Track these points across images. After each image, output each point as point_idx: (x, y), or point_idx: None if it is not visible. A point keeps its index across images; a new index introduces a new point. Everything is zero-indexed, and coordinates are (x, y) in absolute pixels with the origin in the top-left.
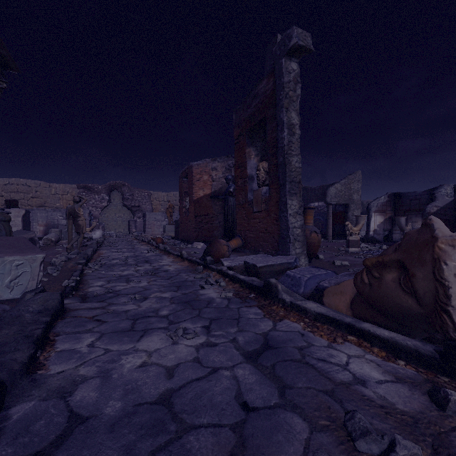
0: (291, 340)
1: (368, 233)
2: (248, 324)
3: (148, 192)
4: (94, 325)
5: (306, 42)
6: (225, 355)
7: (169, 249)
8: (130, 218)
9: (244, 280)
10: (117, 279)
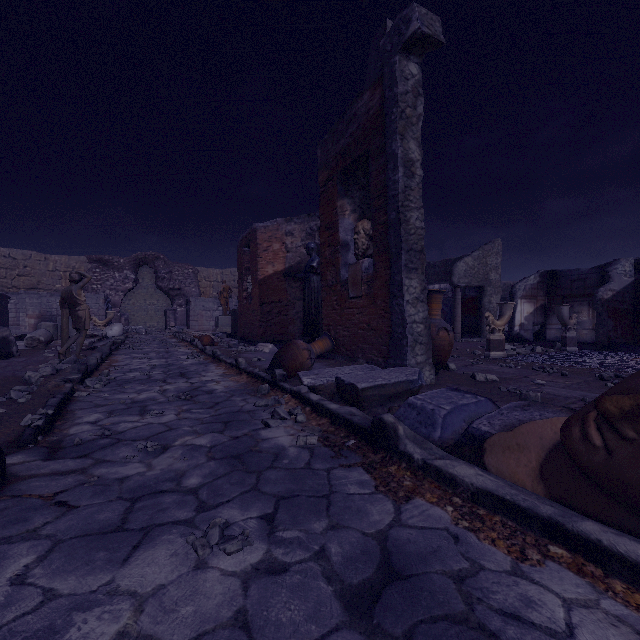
0: (434, 552)
1: (512, 328)
2: (347, 509)
3: (194, 268)
4: (48, 518)
5: (434, 29)
6: (303, 602)
7: (219, 353)
8: (166, 306)
9: (337, 413)
10: (125, 409)
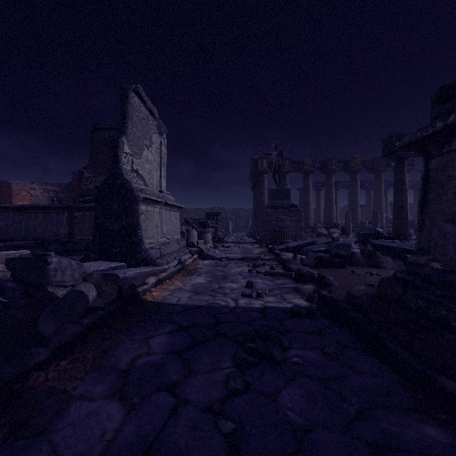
0: None
1: None
2: None
3: None
4: None
5: None
6: None
7: None
8: None
9: None
10: None
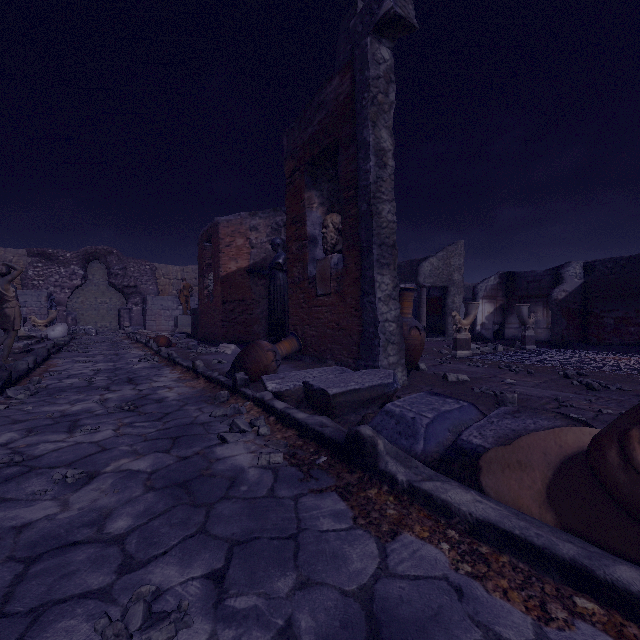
0: (435, 617)
1: (474, 328)
2: (320, 555)
3: (151, 264)
4: None
5: (407, 11)
6: None
7: (176, 355)
8: (120, 305)
9: (306, 423)
10: (51, 424)
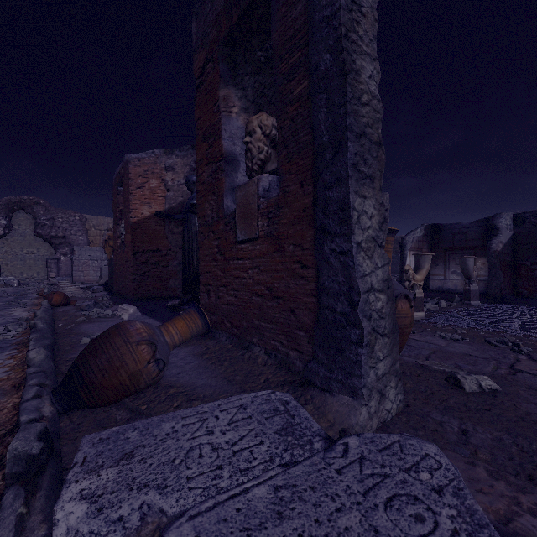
0: None
1: (403, 279)
2: None
3: (81, 215)
4: None
5: None
6: None
7: (41, 326)
8: (49, 255)
9: None
10: None
